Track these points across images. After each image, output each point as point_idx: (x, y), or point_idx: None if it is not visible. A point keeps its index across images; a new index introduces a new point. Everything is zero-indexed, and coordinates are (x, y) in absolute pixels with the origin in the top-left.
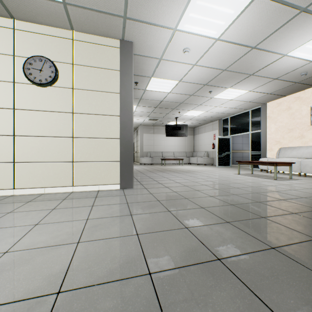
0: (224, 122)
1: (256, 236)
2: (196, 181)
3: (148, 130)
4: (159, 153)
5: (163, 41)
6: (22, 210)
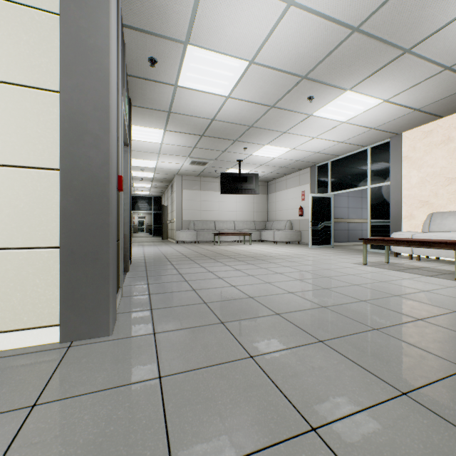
0: (319, 171)
1: None
2: (294, 290)
3: (191, 183)
4: (209, 224)
5: None
6: None
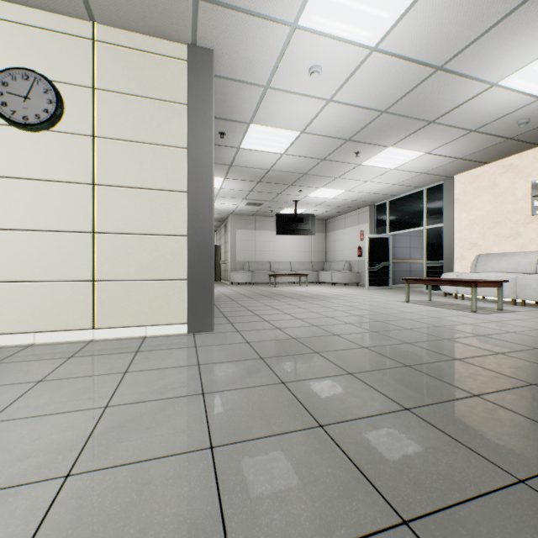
0: (378, 210)
1: (476, 447)
2: (332, 316)
3: (245, 223)
4: (264, 265)
5: (271, 49)
6: None
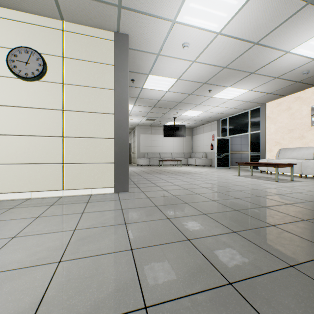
0: (222, 123)
1: (269, 250)
2: (195, 183)
3: (145, 130)
4: (156, 154)
5: (161, 34)
6: (1, 219)
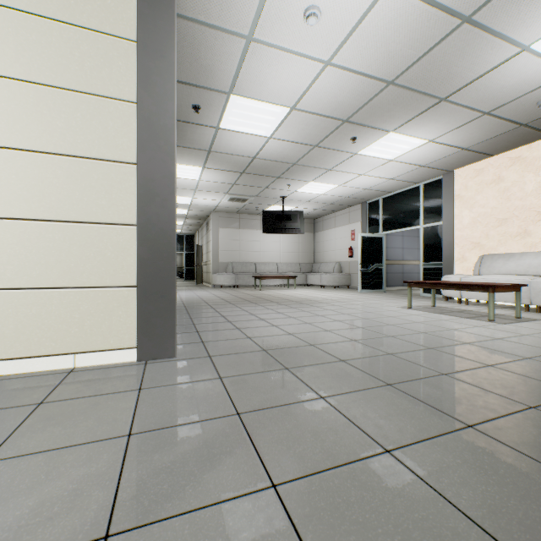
0: (370, 208)
1: None
2: (330, 329)
3: (229, 221)
4: (249, 266)
5: None
6: None
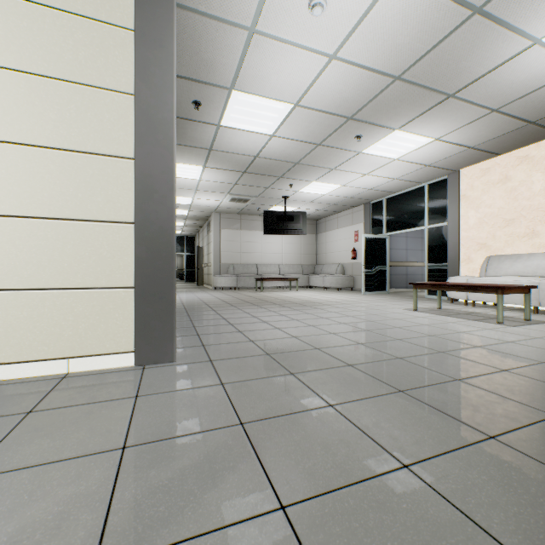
0: (374, 208)
1: None
2: (336, 332)
3: (230, 222)
4: (251, 268)
5: None
6: None
